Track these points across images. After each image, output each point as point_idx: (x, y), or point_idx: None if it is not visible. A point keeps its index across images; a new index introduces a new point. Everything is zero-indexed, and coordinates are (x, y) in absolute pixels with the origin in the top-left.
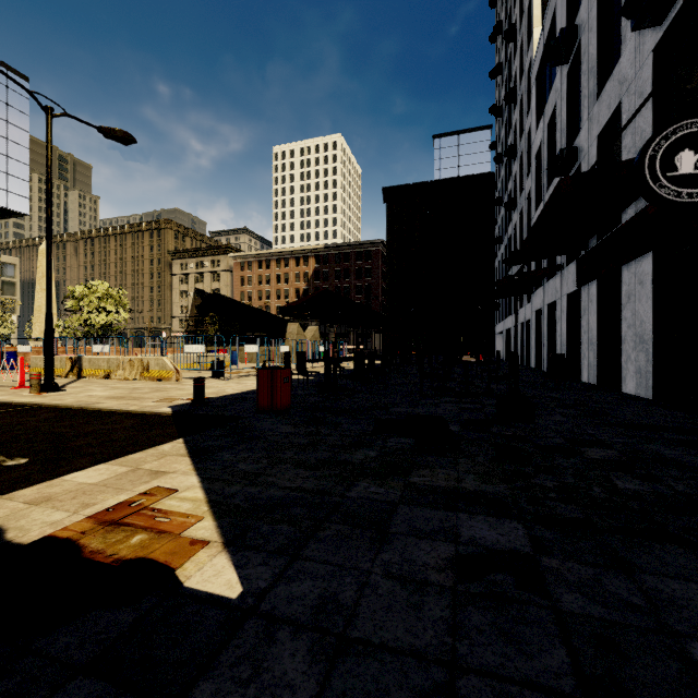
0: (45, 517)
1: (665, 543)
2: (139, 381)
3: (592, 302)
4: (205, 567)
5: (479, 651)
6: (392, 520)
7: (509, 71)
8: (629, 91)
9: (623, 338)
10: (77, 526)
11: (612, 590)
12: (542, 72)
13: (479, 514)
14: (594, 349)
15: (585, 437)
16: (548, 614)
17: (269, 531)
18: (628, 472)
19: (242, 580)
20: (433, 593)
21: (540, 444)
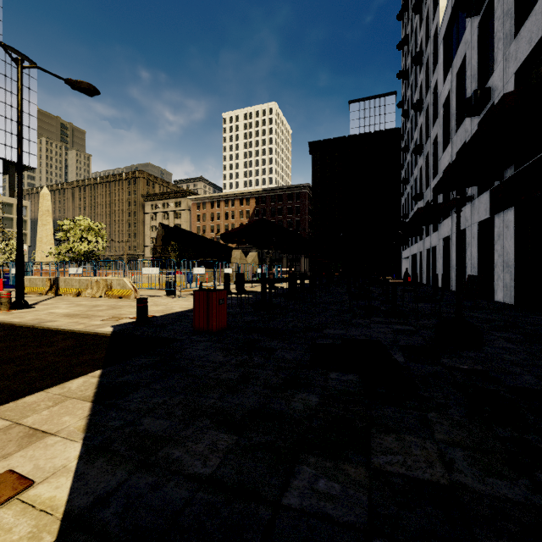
0: None
1: None
2: (103, 298)
3: (508, 228)
4: None
5: None
6: None
7: (415, 40)
8: None
9: None
10: None
11: None
12: (449, 32)
13: None
14: (511, 271)
15: None
16: None
17: None
18: None
19: None
20: None
21: (513, 386)
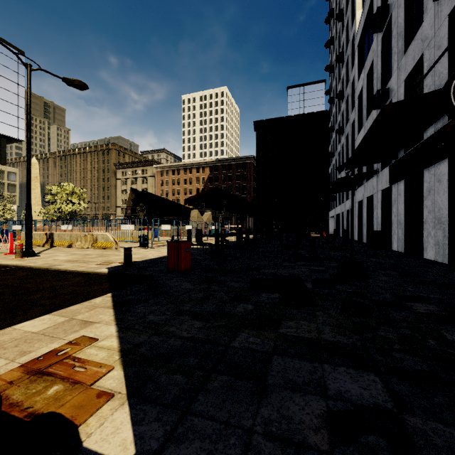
0: None
1: None
2: (90, 249)
3: (401, 195)
4: (106, 423)
5: None
6: (268, 371)
7: (339, 42)
8: (430, 45)
9: (424, 220)
10: (8, 375)
11: None
12: (362, 40)
13: (340, 365)
14: (402, 228)
15: (407, 294)
16: None
17: (166, 382)
18: (451, 325)
19: (136, 440)
20: None
21: (375, 299)
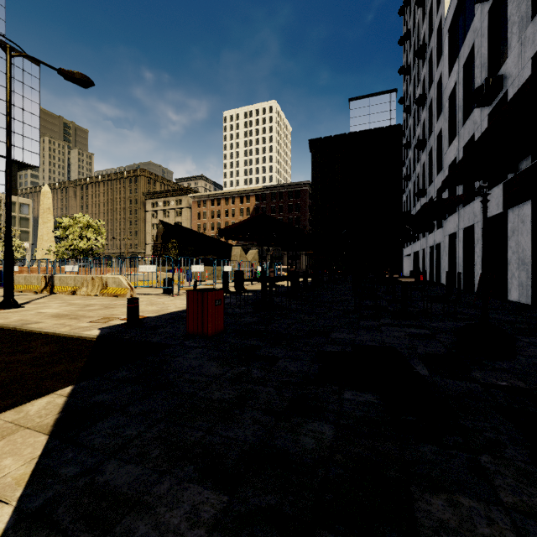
0: None
1: None
2: (98, 297)
3: (525, 223)
4: None
5: None
6: None
7: (417, 35)
8: None
9: None
10: None
11: None
12: (455, 22)
13: None
14: (528, 269)
15: None
16: None
17: None
18: None
19: None
20: None
21: None
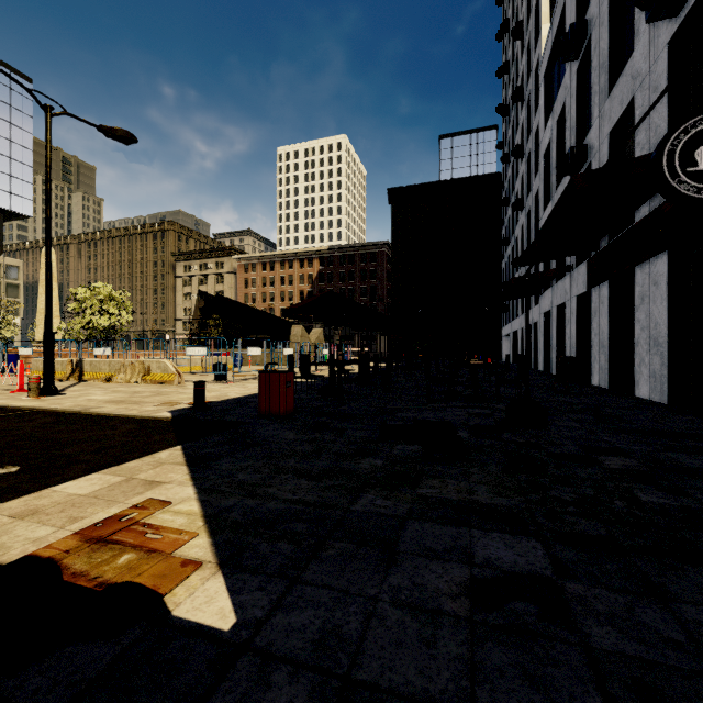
0: (29, 533)
1: (700, 566)
2: (140, 384)
3: (603, 304)
4: (196, 592)
5: (502, 699)
6: (400, 538)
7: (516, 69)
8: (643, 85)
9: (636, 341)
10: (62, 543)
11: (647, 622)
12: (551, 69)
13: (494, 530)
14: (606, 352)
15: (600, 445)
16: (577, 652)
17: (268, 550)
18: (650, 484)
19: (236, 608)
20: (447, 625)
21: (554, 452)
